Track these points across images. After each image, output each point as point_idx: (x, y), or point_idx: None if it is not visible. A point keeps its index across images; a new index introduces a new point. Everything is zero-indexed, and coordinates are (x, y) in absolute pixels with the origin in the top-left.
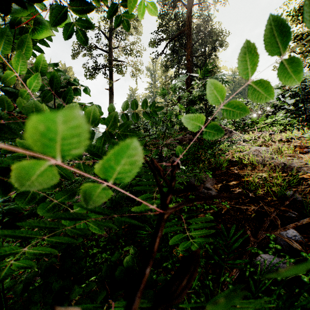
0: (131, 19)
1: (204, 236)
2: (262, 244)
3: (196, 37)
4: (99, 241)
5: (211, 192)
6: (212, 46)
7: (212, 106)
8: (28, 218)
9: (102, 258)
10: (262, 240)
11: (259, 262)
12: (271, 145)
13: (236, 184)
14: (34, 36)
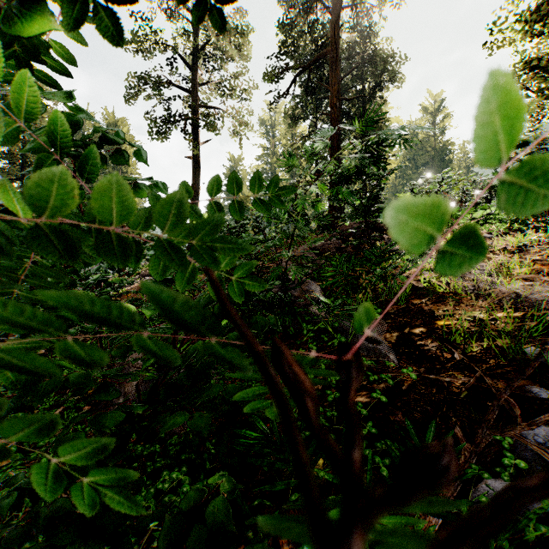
0: (232, 33)
1: (370, 435)
2: (487, 457)
3: (348, 65)
4: (167, 444)
5: (381, 347)
6: (376, 81)
7: (379, 187)
8: (14, 413)
9: (173, 480)
10: (484, 446)
11: (485, 499)
12: (487, 258)
13: (426, 333)
14: (5, 20)
